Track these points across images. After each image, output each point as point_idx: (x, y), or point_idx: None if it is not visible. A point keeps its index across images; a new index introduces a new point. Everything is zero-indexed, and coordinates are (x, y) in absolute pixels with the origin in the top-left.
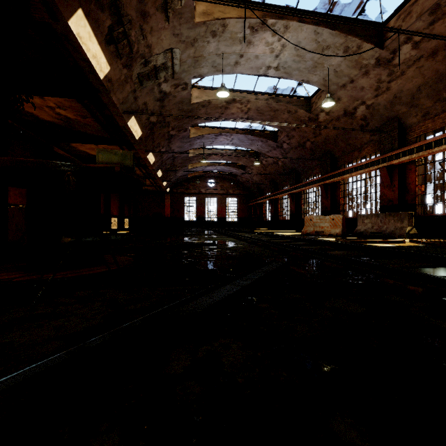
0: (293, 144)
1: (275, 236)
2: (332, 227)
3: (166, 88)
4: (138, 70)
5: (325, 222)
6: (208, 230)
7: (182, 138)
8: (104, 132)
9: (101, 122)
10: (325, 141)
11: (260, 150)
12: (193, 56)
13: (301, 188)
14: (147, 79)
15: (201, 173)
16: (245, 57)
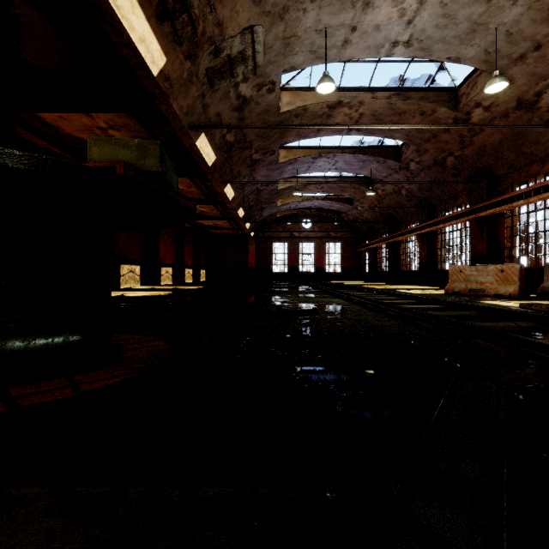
0: (425, 163)
1: (408, 297)
2: (501, 283)
3: (246, 90)
4: (206, 63)
5: (486, 275)
6: (302, 285)
7: (268, 164)
8: (169, 158)
9: (163, 145)
10: (480, 152)
11: (374, 176)
12: (282, 36)
13: (437, 225)
14: (219, 78)
15: (294, 212)
16: (359, 30)
